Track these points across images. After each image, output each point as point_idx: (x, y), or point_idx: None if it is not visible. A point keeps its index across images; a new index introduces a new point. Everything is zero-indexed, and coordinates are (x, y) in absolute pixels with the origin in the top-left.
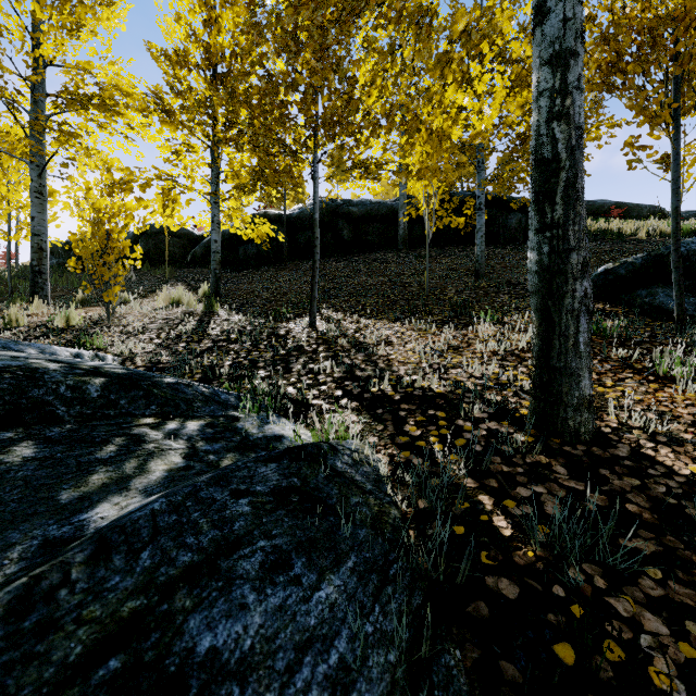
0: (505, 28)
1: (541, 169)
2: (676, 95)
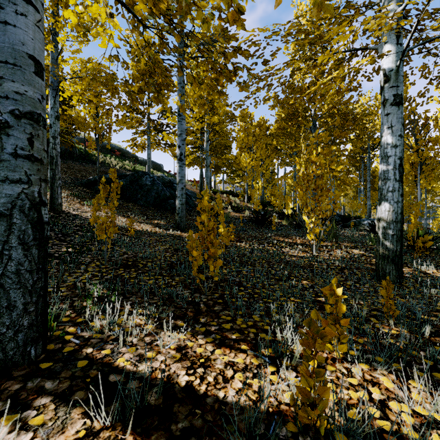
0: (46, 106)
1: (50, 157)
2: (98, 138)
